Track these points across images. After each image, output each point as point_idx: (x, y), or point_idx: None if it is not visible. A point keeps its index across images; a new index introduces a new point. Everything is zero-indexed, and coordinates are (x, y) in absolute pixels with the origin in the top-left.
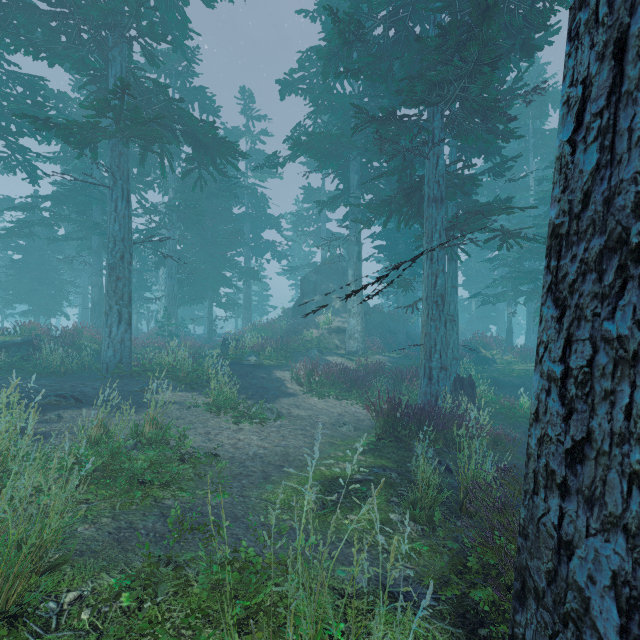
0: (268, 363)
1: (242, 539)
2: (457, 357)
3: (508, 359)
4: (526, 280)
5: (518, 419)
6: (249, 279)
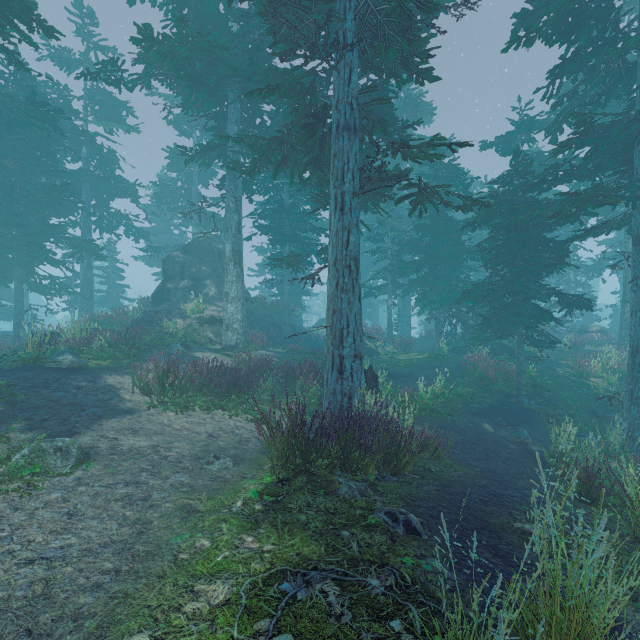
0: (96, 364)
1: None
2: None
3: (390, 350)
4: (410, 269)
5: (422, 412)
6: (89, 258)
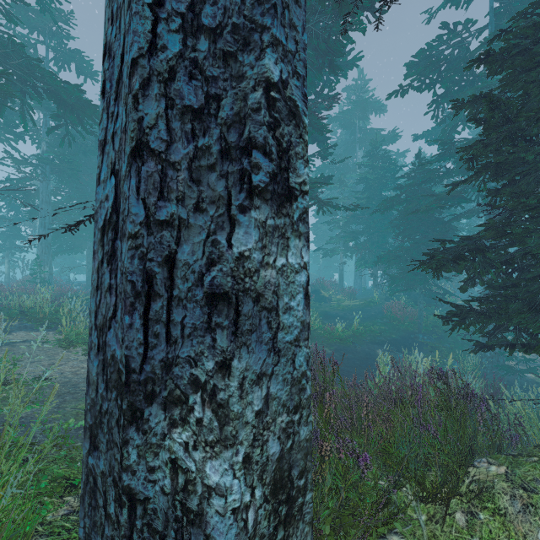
0: None
1: (37, 436)
2: None
3: (340, 298)
4: (349, 238)
5: (334, 340)
6: None
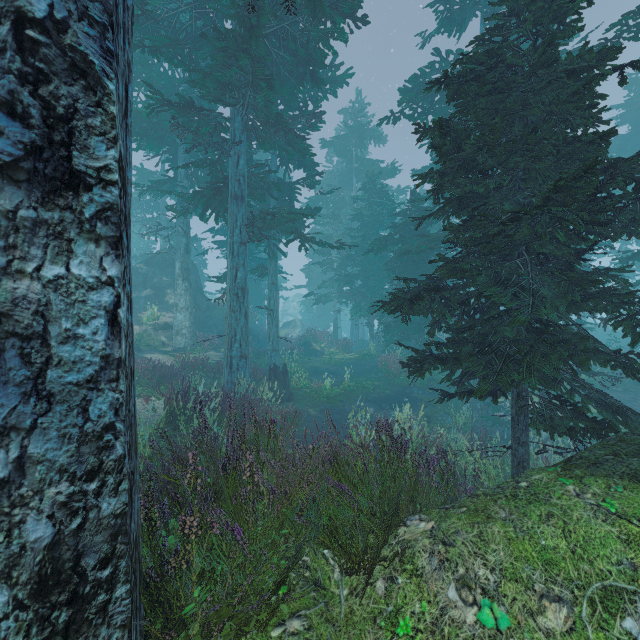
0: None
1: None
2: (276, 349)
3: (333, 351)
4: (342, 282)
5: (321, 399)
6: None
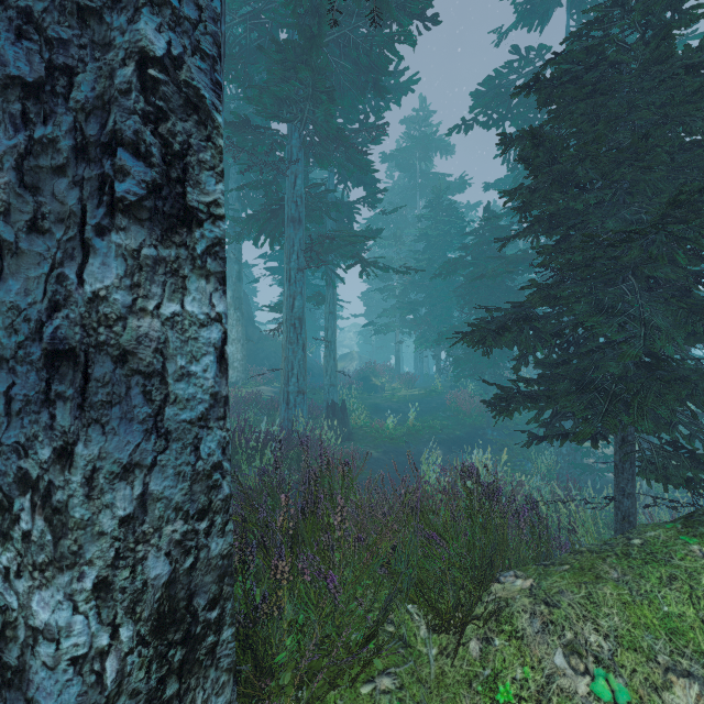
0: None
1: None
2: (334, 383)
3: (395, 386)
4: (406, 310)
5: (383, 440)
6: None
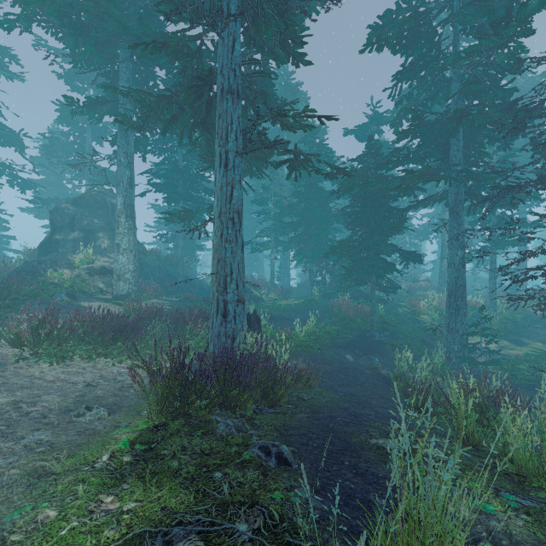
0: None
1: None
2: None
3: (273, 297)
4: (289, 229)
5: (297, 348)
6: None
